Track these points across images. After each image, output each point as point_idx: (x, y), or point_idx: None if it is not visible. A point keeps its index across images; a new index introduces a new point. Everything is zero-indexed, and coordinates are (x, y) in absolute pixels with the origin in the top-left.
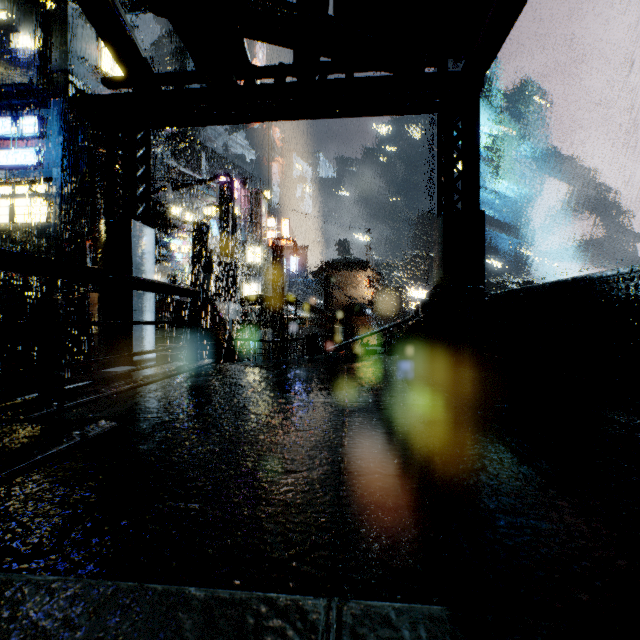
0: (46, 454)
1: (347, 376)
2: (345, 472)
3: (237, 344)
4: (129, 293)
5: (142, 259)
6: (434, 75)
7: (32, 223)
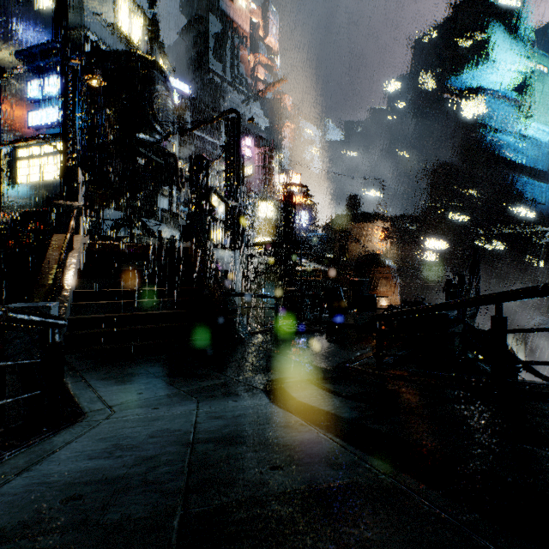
0: None
1: None
2: None
3: (232, 300)
4: None
5: None
6: None
7: (56, 179)
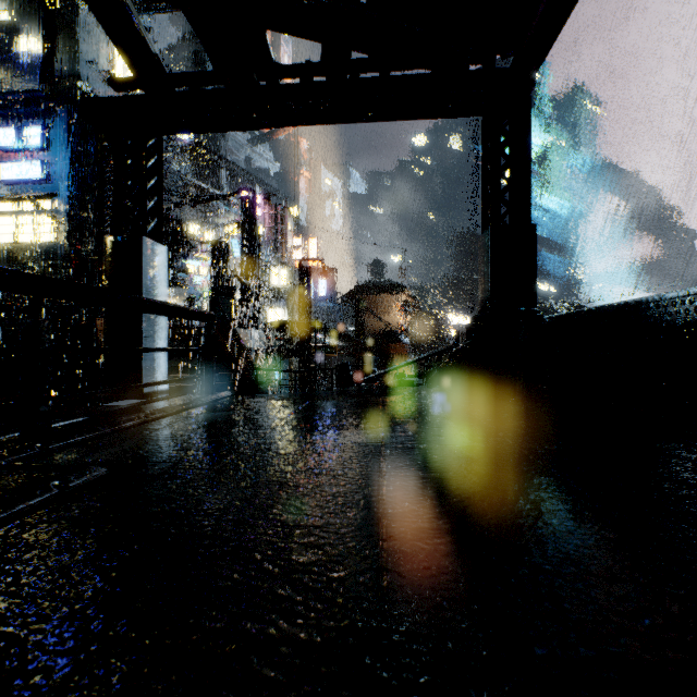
0: (11, 511)
1: (383, 411)
2: (385, 537)
3: (260, 375)
4: (139, 318)
5: (153, 280)
6: (479, 72)
7: (37, 243)
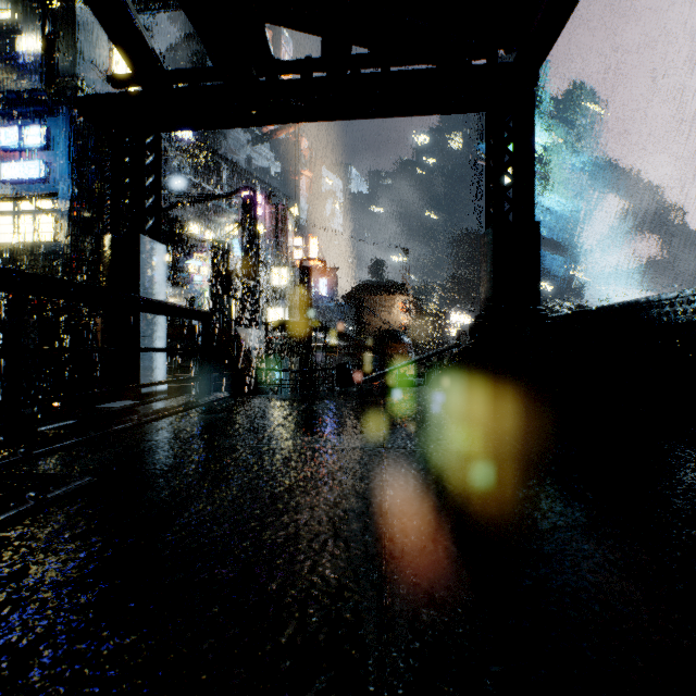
0: None
1: (384, 413)
2: (388, 558)
3: (260, 374)
4: (137, 317)
5: (152, 279)
6: (482, 67)
7: (38, 242)
